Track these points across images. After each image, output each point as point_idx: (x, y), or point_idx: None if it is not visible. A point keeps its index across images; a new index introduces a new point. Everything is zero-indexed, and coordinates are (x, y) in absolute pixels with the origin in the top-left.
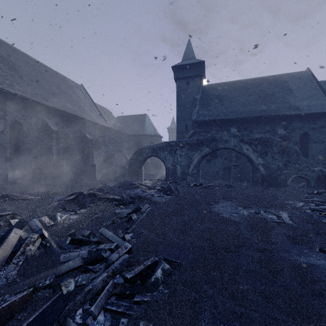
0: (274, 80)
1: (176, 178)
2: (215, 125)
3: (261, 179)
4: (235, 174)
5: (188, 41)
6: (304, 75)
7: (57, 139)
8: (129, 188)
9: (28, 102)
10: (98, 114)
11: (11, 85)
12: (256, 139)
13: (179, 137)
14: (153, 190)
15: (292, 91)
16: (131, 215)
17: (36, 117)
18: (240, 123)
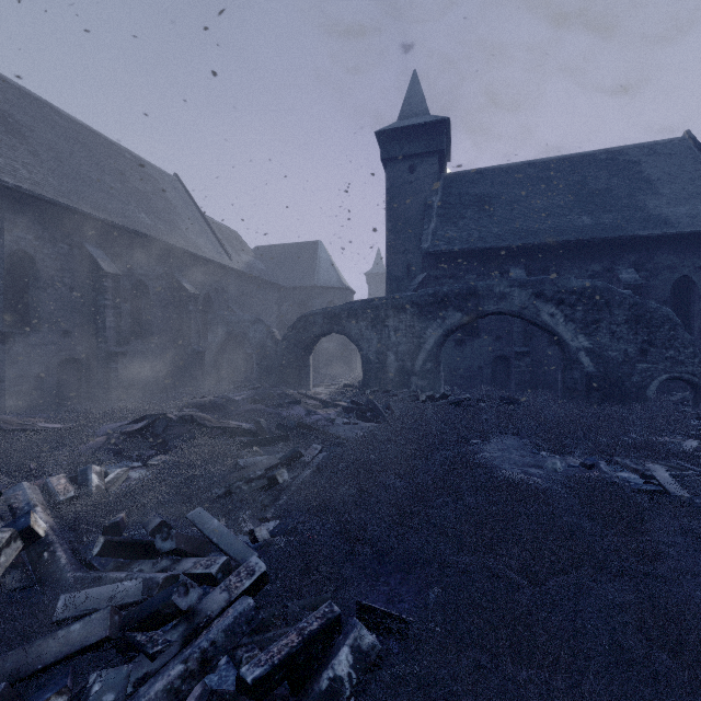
0: (609, 159)
1: (386, 381)
2: (475, 261)
3: (584, 383)
4: (520, 373)
5: (413, 76)
6: (679, 146)
7: (116, 293)
8: (277, 404)
9: (48, 208)
10: (211, 240)
11: (9, 168)
12: (573, 292)
13: (393, 290)
14: (334, 410)
15: (652, 184)
16: (275, 472)
17: (69, 242)
18: (533, 257)
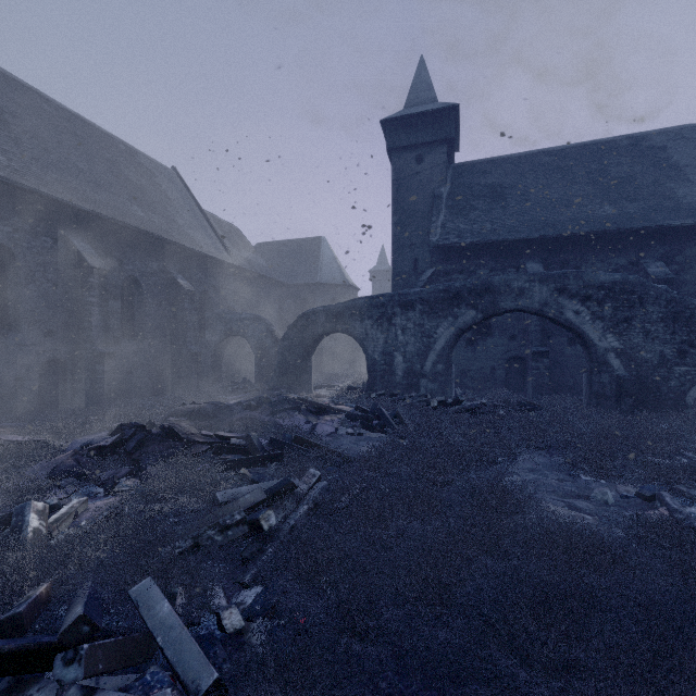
0: (631, 145)
1: (393, 384)
2: (488, 255)
3: (613, 388)
4: (538, 375)
5: (420, 62)
6: None
7: (104, 290)
8: (274, 410)
9: (29, 198)
10: (209, 235)
11: None
12: (601, 287)
13: (399, 286)
14: (336, 417)
15: (681, 171)
16: (258, 514)
17: (52, 235)
18: (550, 250)
